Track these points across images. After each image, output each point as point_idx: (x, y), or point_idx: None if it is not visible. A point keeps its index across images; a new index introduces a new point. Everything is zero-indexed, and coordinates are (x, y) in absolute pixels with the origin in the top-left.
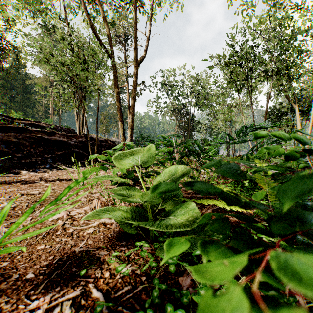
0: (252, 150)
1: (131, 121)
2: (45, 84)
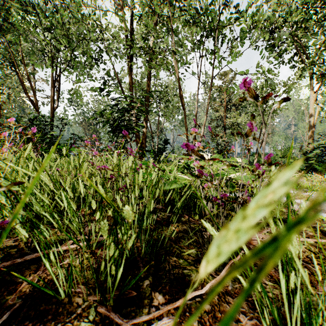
0: None
1: None
2: None
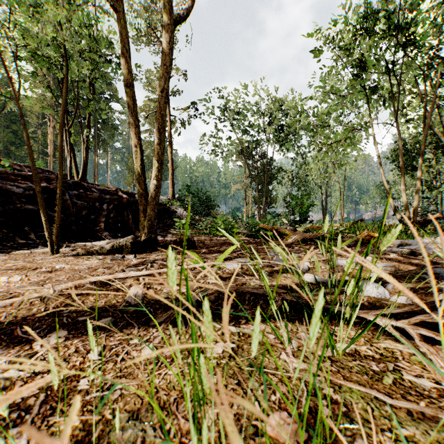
0: (394, 211)
1: (157, 145)
2: (40, 109)
